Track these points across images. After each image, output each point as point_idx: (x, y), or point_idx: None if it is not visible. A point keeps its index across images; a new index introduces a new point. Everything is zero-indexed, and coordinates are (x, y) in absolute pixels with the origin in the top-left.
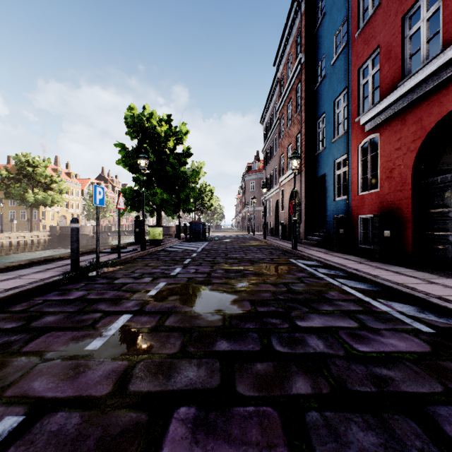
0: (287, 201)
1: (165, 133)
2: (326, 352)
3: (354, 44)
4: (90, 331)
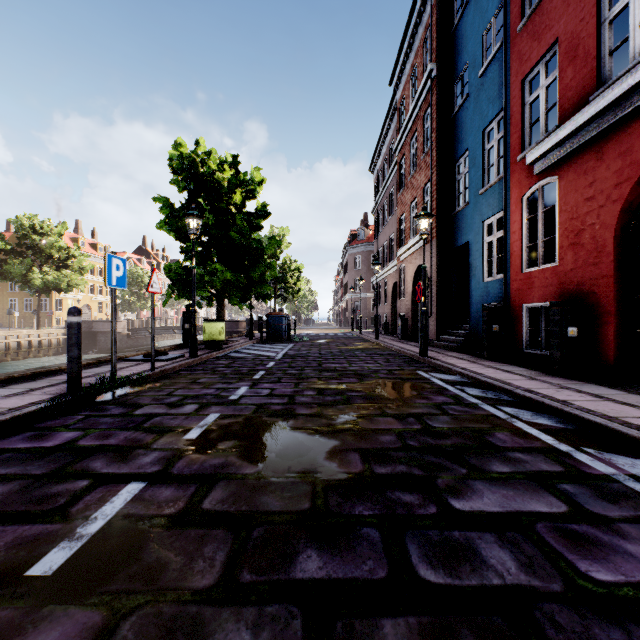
0: (410, 284)
1: (229, 182)
2: (526, 583)
3: (516, 42)
4: (54, 524)
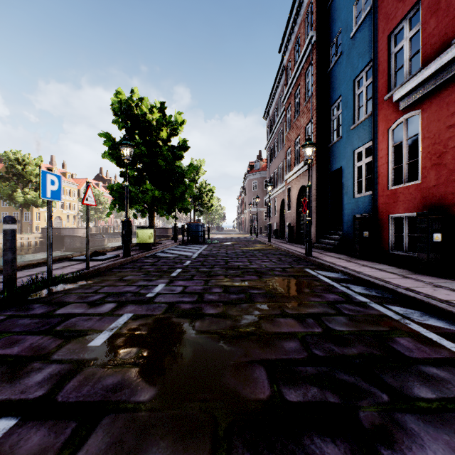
0: (295, 200)
1: (157, 122)
2: None
3: (383, 6)
4: None
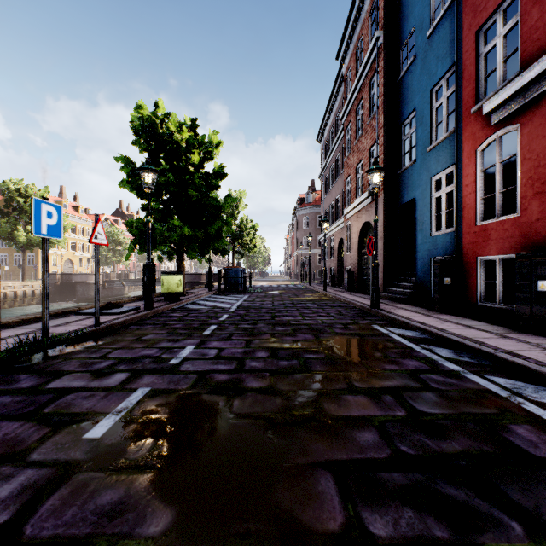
0: (356, 239)
1: (187, 142)
2: None
3: None
4: None
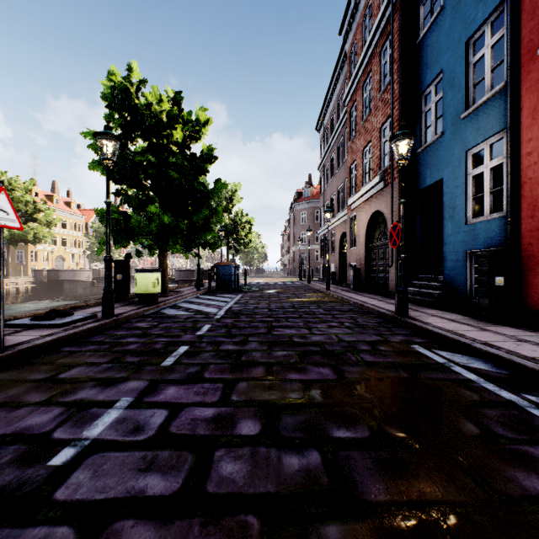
0: (363, 232)
1: (168, 115)
2: None
3: None
4: None
